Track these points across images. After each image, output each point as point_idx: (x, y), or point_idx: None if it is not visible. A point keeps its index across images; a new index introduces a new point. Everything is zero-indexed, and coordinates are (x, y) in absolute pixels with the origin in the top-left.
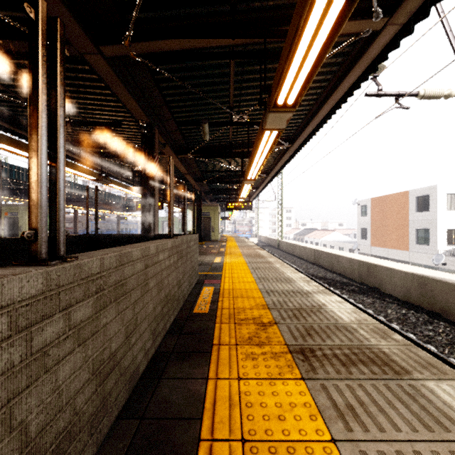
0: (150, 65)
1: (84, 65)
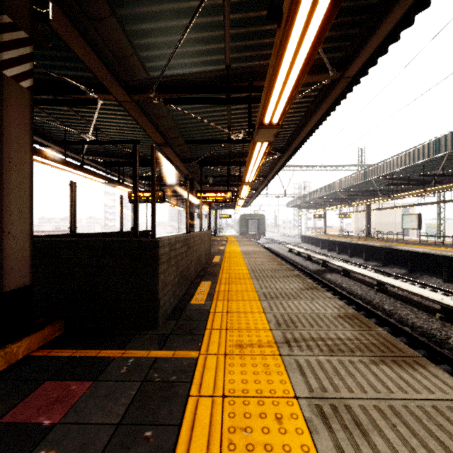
0: (77, 86)
1: (140, 38)
